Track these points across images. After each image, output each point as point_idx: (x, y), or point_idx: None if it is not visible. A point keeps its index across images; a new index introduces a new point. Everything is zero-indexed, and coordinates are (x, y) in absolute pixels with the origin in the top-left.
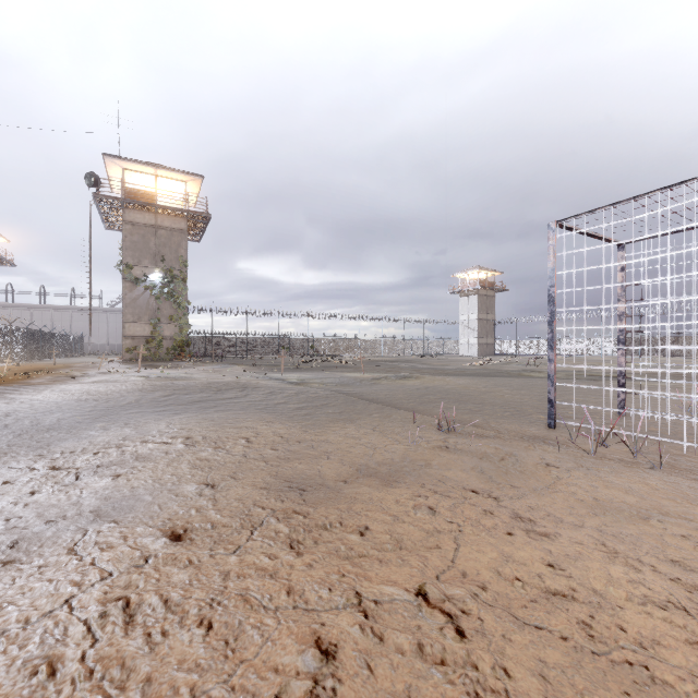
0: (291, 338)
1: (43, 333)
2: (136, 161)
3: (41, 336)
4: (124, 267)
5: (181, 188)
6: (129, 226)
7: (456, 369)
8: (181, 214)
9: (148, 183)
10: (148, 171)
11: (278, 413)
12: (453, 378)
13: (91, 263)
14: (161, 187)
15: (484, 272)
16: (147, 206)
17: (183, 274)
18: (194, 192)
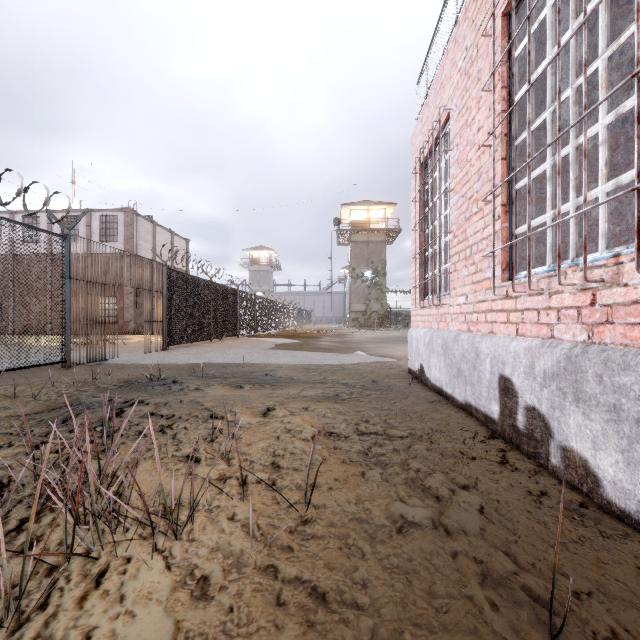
0: None
1: (300, 310)
2: (358, 204)
3: (300, 312)
4: (351, 270)
5: (381, 212)
6: (353, 244)
7: None
8: (383, 231)
9: (362, 214)
10: (364, 208)
11: None
12: None
13: (331, 268)
14: (369, 214)
15: None
16: (364, 230)
17: (384, 270)
18: (389, 213)
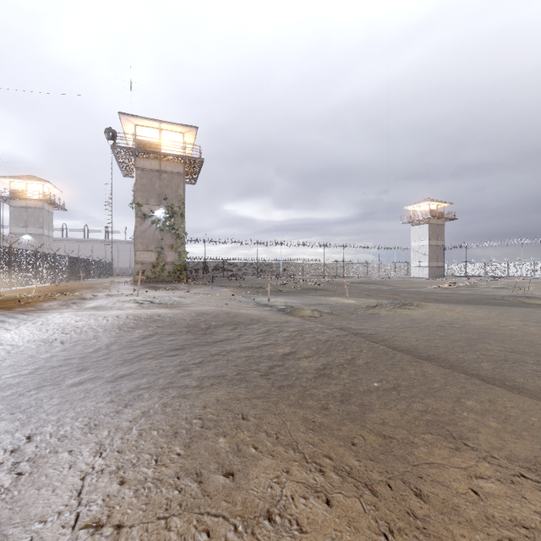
0: (267, 262)
1: (81, 259)
2: (144, 117)
3: (80, 262)
4: (136, 205)
5: (180, 139)
6: (139, 171)
7: (433, 292)
8: (180, 160)
9: (155, 137)
10: (154, 126)
11: (297, 391)
12: (462, 309)
13: (111, 203)
14: (165, 139)
15: (435, 203)
16: (153, 154)
17: (181, 210)
18: (190, 142)
